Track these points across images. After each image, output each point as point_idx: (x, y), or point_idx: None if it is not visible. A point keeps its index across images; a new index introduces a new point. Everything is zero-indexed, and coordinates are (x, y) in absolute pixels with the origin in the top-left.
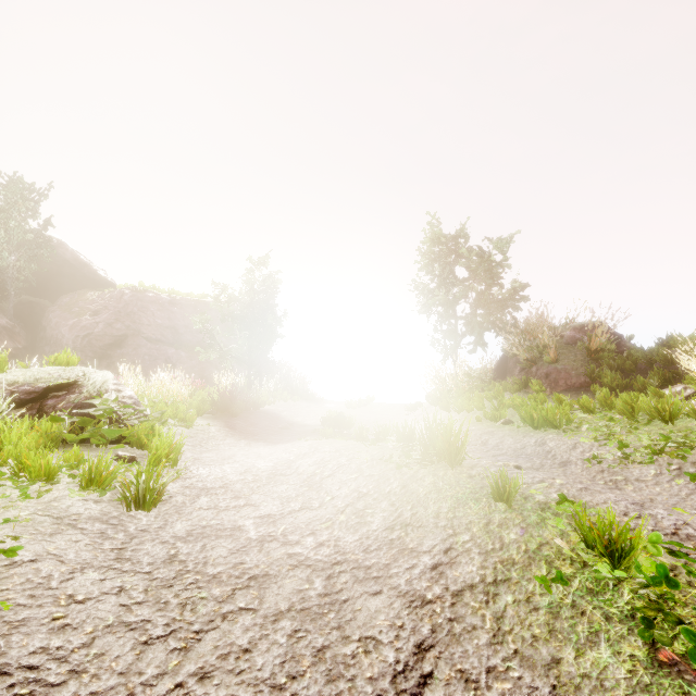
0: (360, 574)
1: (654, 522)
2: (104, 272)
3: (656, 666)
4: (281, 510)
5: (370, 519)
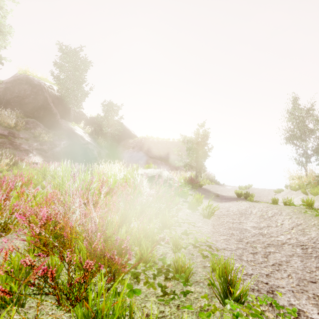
0: (317, 250)
1: None
2: (133, 132)
3: None
4: (258, 225)
5: (309, 233)
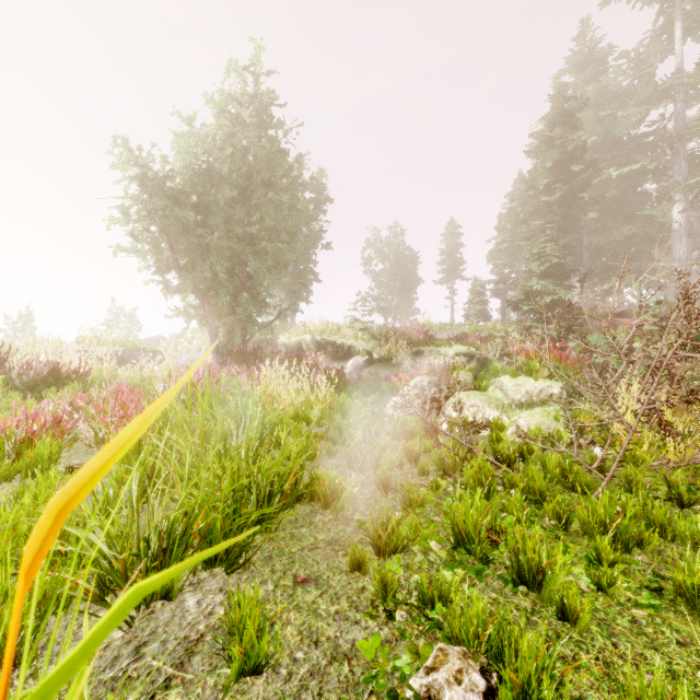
0: None
1: None
2: None
3: None
4: None
5: None
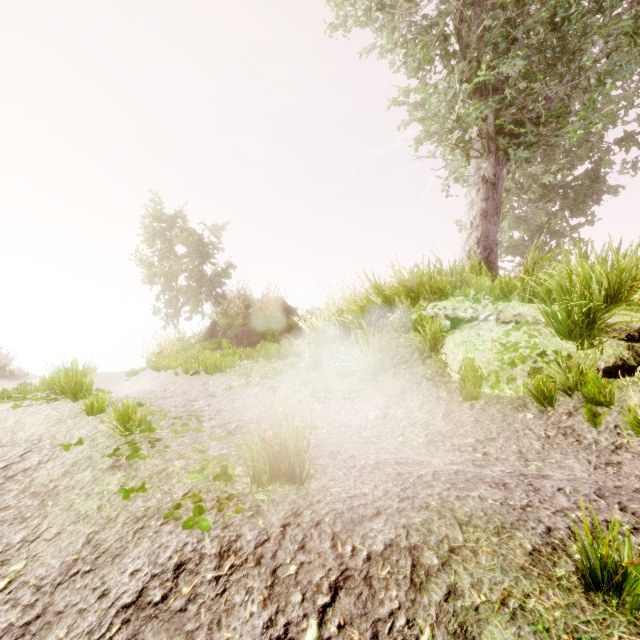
0: None
1: (189, 407)
2: None
3: (110, 468)
4: None
5: None
